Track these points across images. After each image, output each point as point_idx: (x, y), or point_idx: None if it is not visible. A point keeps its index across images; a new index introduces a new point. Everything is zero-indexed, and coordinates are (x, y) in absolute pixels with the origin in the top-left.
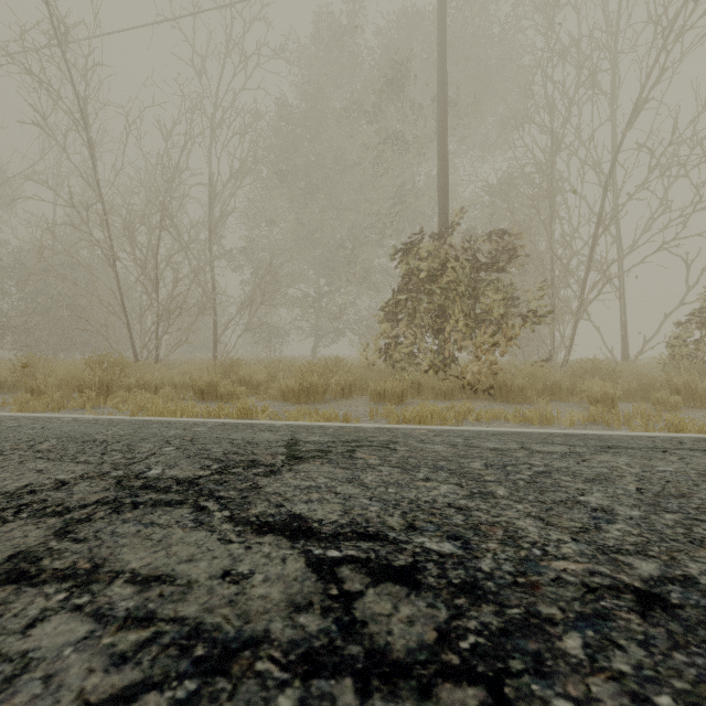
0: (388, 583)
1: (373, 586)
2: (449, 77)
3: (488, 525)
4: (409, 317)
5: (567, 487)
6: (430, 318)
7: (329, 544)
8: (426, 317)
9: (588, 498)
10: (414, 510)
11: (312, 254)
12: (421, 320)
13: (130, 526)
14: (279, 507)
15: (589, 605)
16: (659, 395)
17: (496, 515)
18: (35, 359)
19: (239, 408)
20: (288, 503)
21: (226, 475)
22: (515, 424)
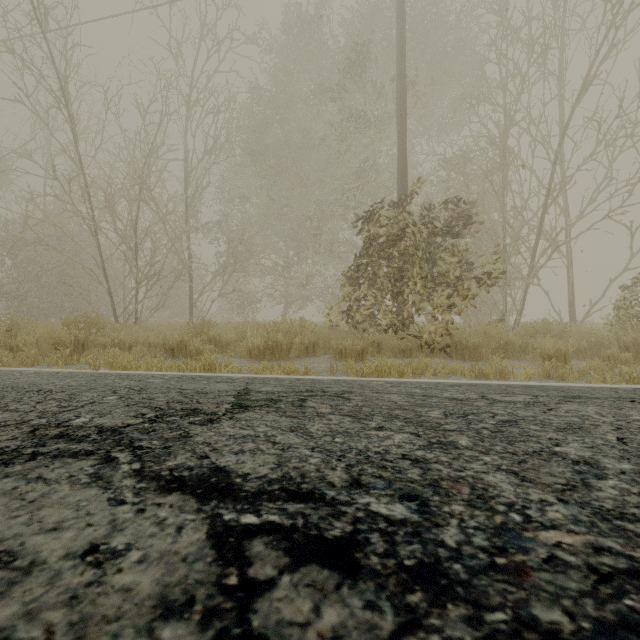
0: (313, 565)
1: (290, 570)
2: (408, 63)
3: (450, 481)
4: (370, 280)
5: (538, 436)
6: (390, 281)
7: (247, 506)
8: (386, 281)
9: (565, 448)
10: (361, 462)
11: (282, 227)
12: (382, 284)
13: (8, 482)
14: (202, 459)
15: (608, 604)
16: (609, 352)
17: (460, 469)
18: (18, 319)
19: (203, 363)
20: (215, 454)
21: (158, 424)
22: (472, 378)
